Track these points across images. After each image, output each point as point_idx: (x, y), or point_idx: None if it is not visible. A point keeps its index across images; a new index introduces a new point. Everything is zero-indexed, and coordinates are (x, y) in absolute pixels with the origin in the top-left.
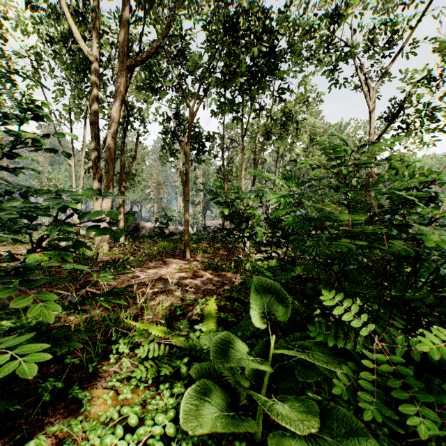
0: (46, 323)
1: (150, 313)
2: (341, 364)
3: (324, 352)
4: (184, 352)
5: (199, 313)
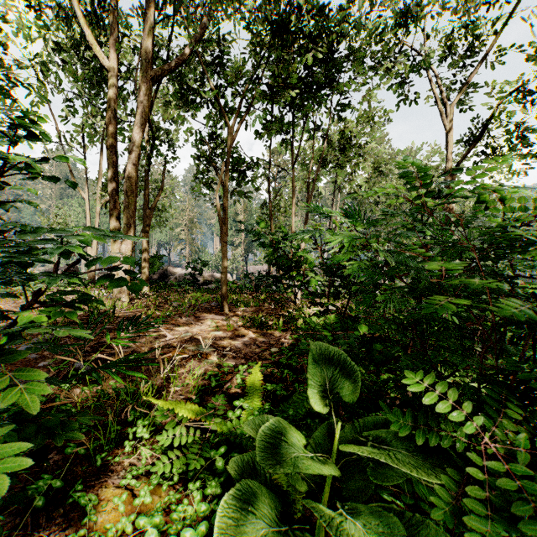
0: (44, 399)
1: (178, 385)
2: (436, 469)
3: (410, 450)
4: (220, 438)
5: (240, 385)
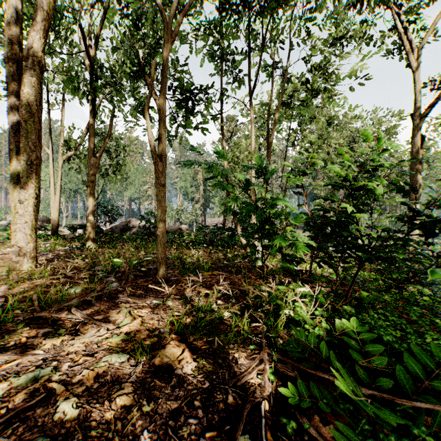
0: None
1: None
2: None
3: None
4: None
5: None
